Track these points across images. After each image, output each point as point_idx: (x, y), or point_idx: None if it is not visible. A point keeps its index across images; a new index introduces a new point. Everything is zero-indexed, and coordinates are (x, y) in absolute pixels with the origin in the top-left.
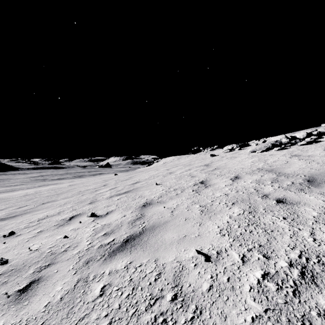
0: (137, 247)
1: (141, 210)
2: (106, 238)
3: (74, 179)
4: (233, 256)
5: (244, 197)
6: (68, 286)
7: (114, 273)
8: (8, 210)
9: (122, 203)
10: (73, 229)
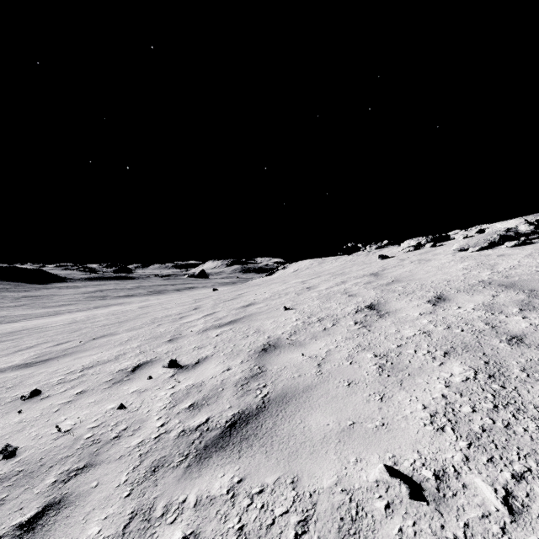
0: (254, 441)
1: (260, 359)
2: (193, 415)
3: (149, 296)
4: (479, 490)
5: (466, 341)
6: (113, 526)
7: (205, 506)
8: (40, 349)
9: (224, 344)
10: (136, 392)
